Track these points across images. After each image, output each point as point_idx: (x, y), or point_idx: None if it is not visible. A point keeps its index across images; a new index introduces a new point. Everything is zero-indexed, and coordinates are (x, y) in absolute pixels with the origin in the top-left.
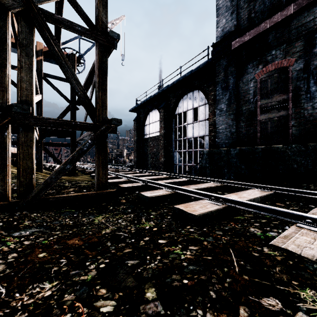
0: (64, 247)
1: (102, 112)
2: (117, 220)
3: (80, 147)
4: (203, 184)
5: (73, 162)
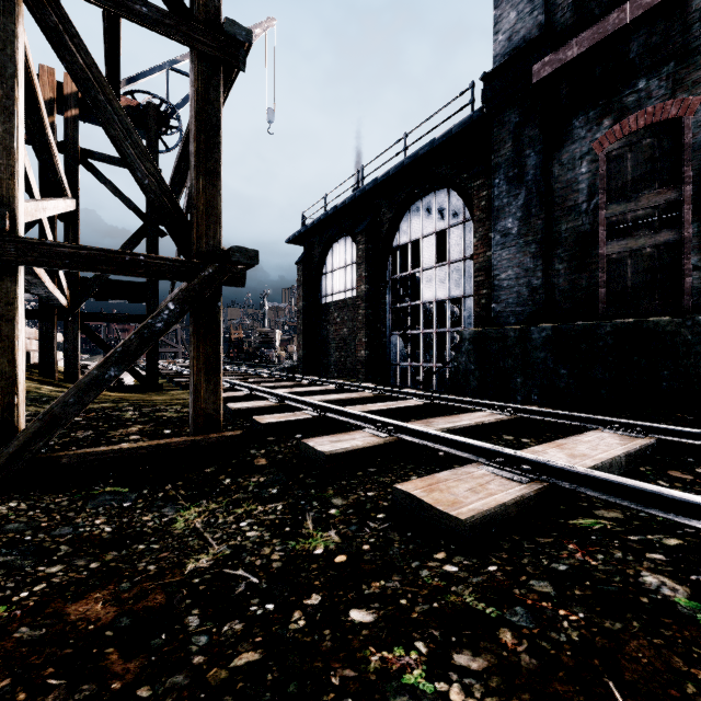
0: (48, 635)
1: (206, 232)
2: (236, 522)
3: (146, 321)
4: (466, 417)
5: (127, 361)
